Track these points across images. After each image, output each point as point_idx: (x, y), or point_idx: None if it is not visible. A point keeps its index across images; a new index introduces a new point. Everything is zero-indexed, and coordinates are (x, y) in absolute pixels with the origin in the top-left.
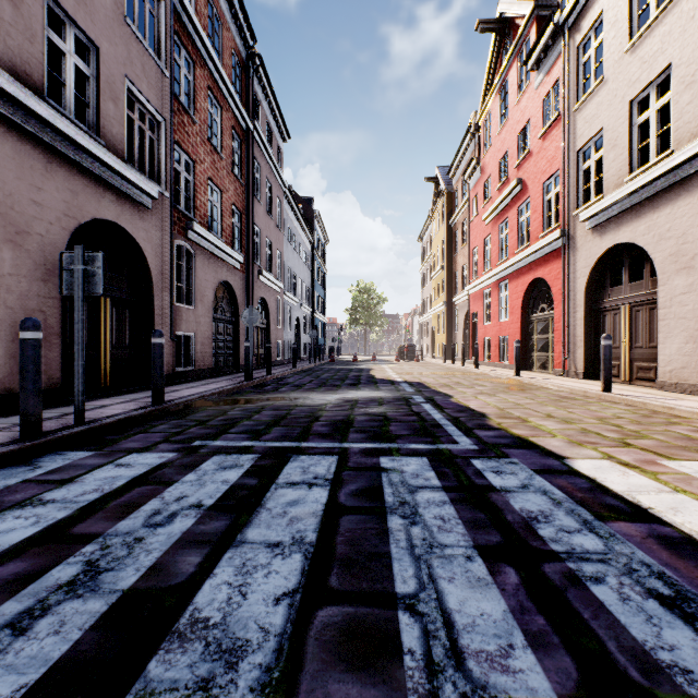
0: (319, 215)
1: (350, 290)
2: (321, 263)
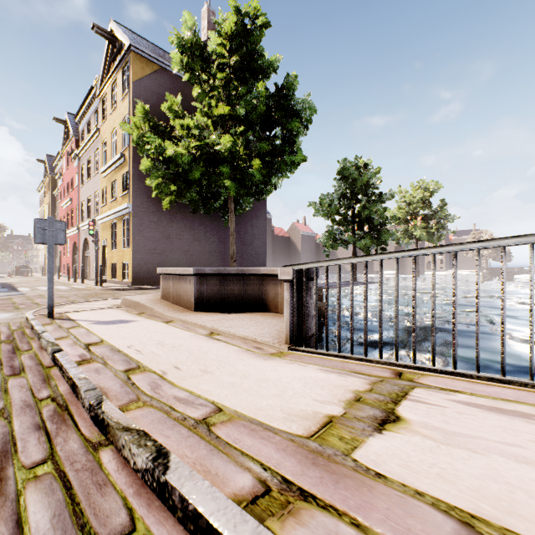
0: None
1: None
2: None
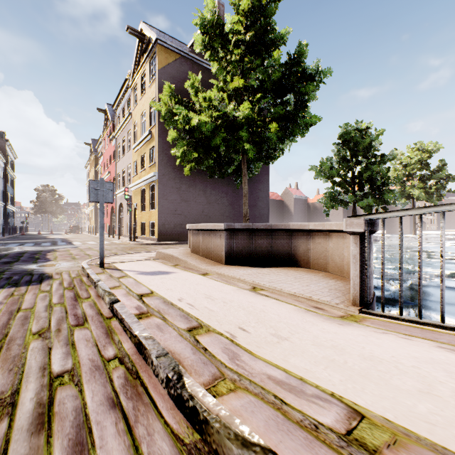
0: (10, 145)
1: (36, 189)
2: (11, 173)
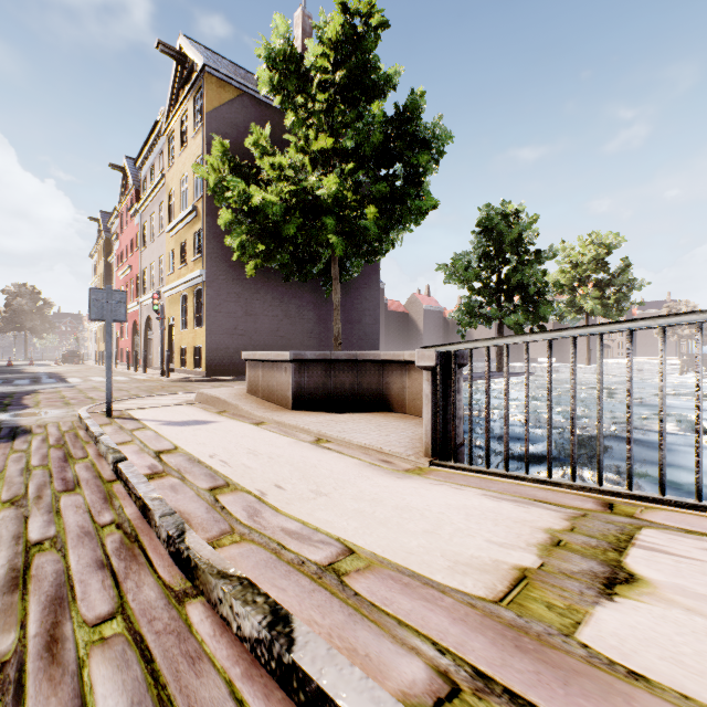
0: None
1: (4, 290)
2: None
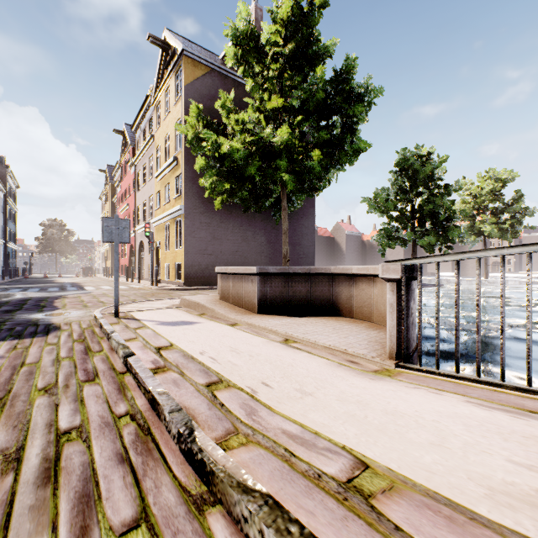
0: (11, 172)
1: (41, 224)
2: (13, 205)
